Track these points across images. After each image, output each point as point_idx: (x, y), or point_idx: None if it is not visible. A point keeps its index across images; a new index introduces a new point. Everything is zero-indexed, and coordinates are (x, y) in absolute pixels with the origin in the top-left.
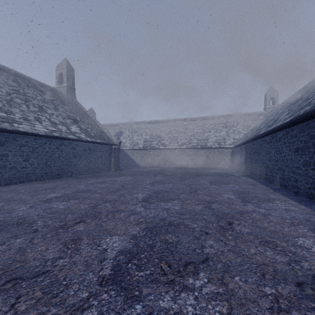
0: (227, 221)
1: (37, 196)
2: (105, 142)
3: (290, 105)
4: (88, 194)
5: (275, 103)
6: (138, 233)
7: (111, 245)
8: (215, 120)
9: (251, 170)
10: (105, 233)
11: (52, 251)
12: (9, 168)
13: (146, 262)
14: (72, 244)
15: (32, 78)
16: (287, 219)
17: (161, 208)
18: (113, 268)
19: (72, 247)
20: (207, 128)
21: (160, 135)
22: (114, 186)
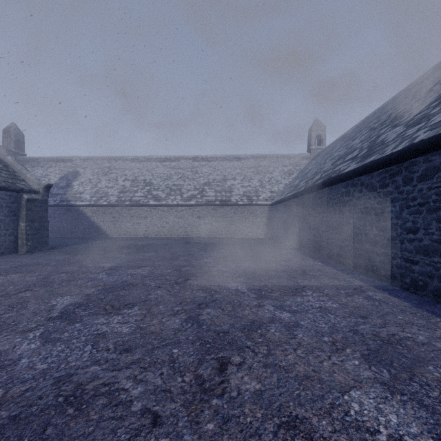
0: None
1: None
2: None
3: (378, 127)
4: None
5: (323, 143)
6: None
7: None
8: (241, 162)
9: (315, 244)
10: None
11: None
12: None
13: None
14: None
15: None
16: None
17: None
18: None
19: None
20: (230, 174)
21: (152, 181)
22: None
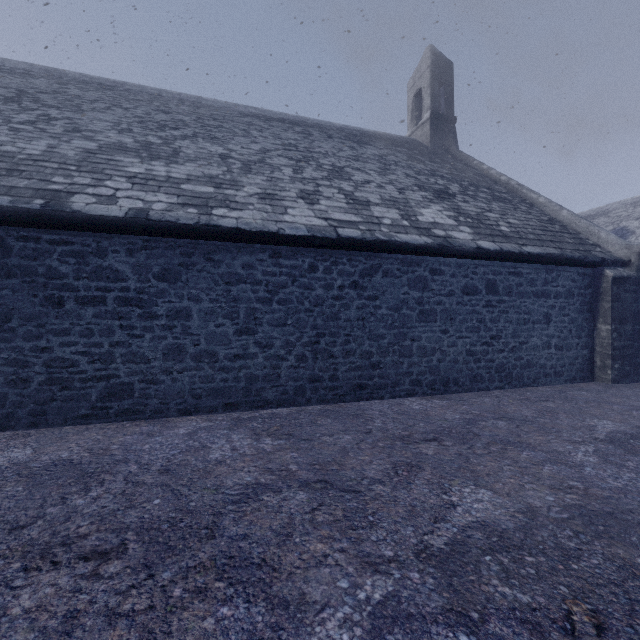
0: None
1: None
2: (563, 255)
3: None
4: None
5: None
6: None
7: None
8: None
9: None
10: None
11: None
12: (192, 357)
13: None
14: None
15: (350, 127)
16: None
17: None
18: None
19: None
20: None
21: None
22: None
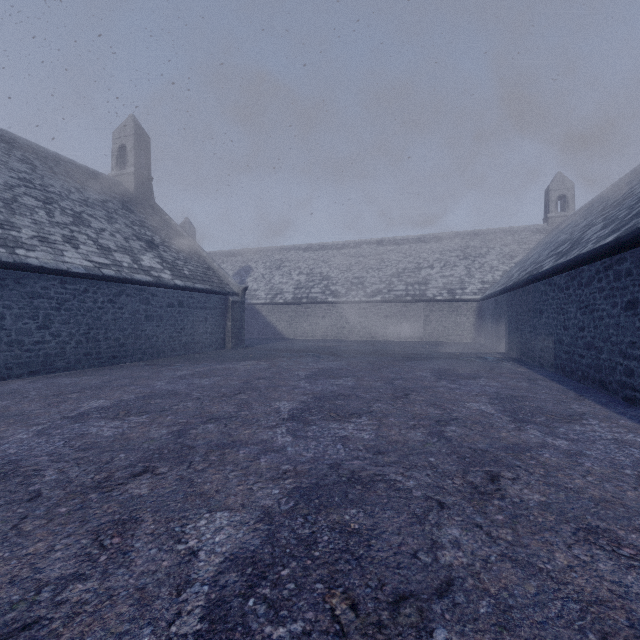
0: (485, 471)
1: (60, 405)
2: (213, 290)
3: (606, 208)
4: (172, 401)
5: (569, 208)
6: (277, 504)
7: (210, 540)
8: (442, 243)
9: (522, 347)
10: (197, 504)
11: (63, 556)
12: (6, 344)
13: (295, 593)
14: (113, 536)
15: (63, 157)
16: (626, 467)
17: (332, 436)
18: (207, 612)
19: (113, 545)
20: (426, 260)
21: (329, 273)
22: (231, 382)
